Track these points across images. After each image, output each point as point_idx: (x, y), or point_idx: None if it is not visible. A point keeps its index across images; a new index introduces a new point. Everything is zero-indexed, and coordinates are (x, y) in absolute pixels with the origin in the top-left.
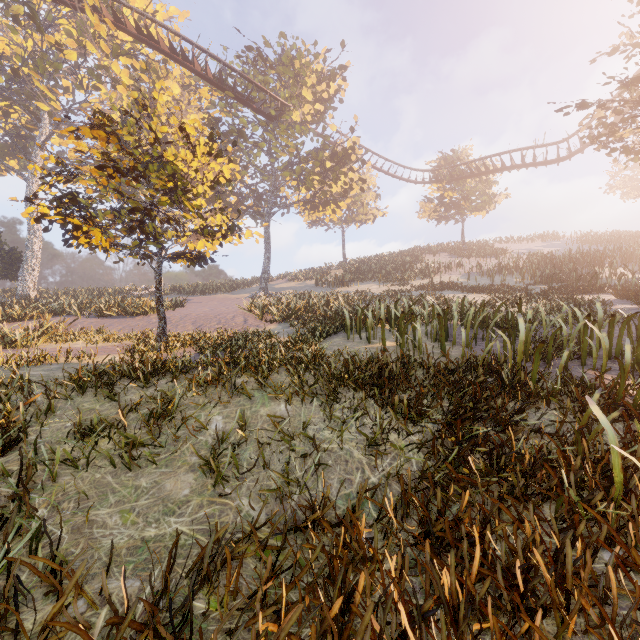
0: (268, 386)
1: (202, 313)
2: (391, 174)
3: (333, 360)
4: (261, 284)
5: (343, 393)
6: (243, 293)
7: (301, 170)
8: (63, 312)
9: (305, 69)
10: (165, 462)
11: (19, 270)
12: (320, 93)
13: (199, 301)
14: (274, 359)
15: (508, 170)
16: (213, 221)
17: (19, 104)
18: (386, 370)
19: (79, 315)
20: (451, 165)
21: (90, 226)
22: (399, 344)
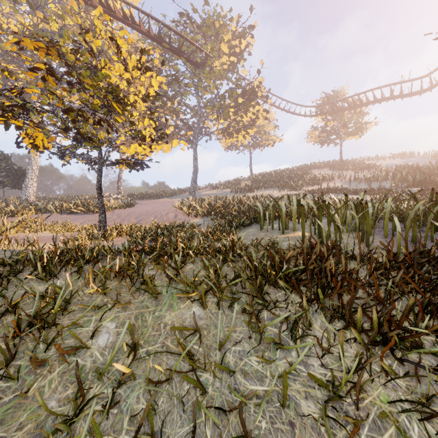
0: (179, 281)
1: (144, 211)
2: (286, 110)
3: (251, 249)
4: (190, 191)
5: (270, 293)
6: (178, 198)
7: (220, 105)
8: (46, 210)
9: (223, 29)
10: (3, 412)
11: (23, 182)
12: (234, 48)
13: (146, 203)
14: (190, 248)
15: (378, 102)
16: (141, 125)
17: (23, 66)
18: (325, 265)
19: (55, 212)
20: (332, 101)
21: (31, 127)
22: (318, 233)
